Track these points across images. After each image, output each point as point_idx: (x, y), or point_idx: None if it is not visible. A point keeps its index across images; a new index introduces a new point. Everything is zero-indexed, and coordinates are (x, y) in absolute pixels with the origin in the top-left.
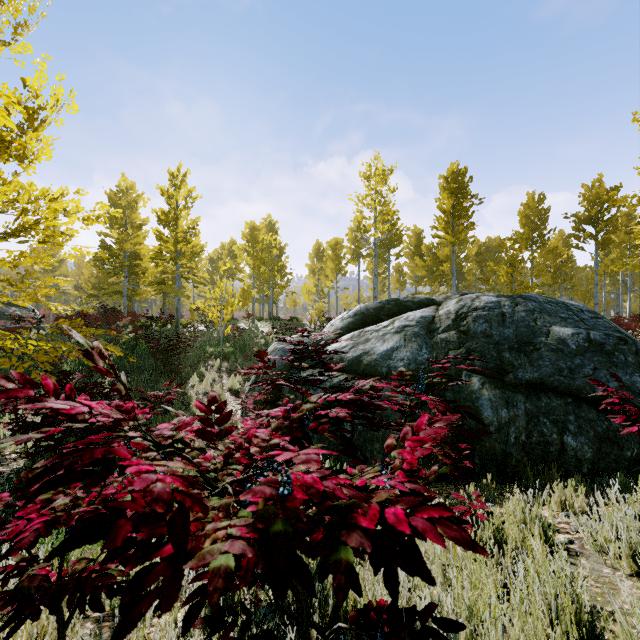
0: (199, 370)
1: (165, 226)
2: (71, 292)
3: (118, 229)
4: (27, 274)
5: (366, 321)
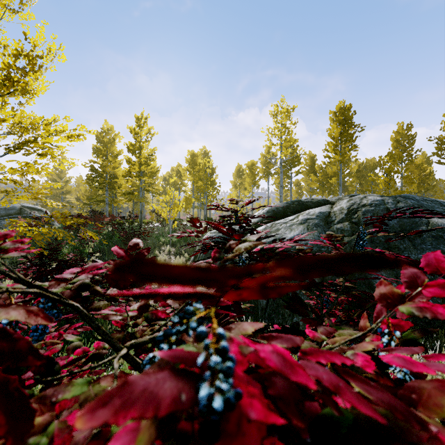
0: (155, 253)
1: (132, 154)
2: (73, 202)
3: (102, 158)
4: (33, 180)
5: (276, 216)
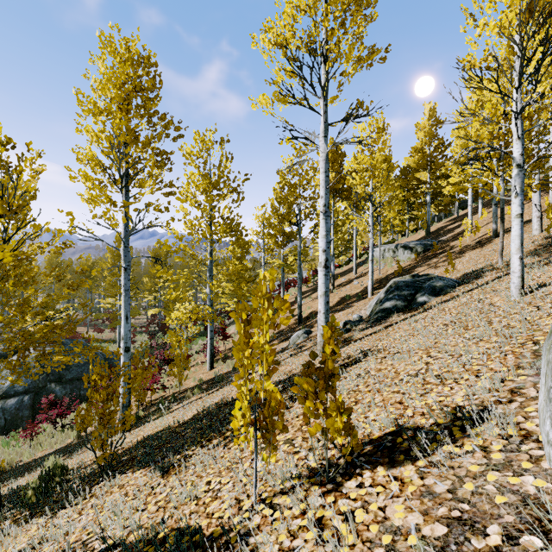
0: None
1: None
2: None
3: None
4: None
5: None
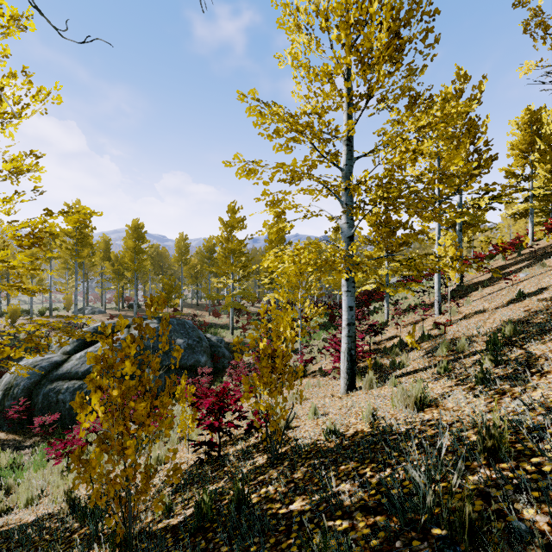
0: None
1: None
2: None
3: None
4: None
5: (87, 343)
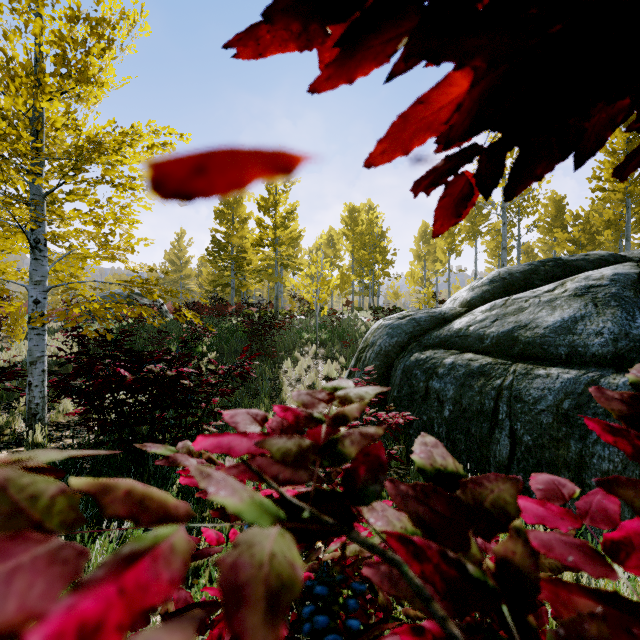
0: (293, 355)
1: (265, 212)
2: (194, 289)
3: (226, 224)
4: (112, 233)
5: (510, 288)
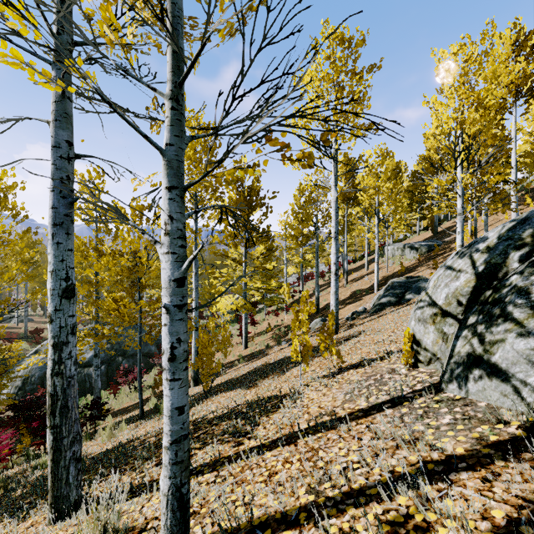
0: None
1: None
2: None
3: None
4: None
5: None
